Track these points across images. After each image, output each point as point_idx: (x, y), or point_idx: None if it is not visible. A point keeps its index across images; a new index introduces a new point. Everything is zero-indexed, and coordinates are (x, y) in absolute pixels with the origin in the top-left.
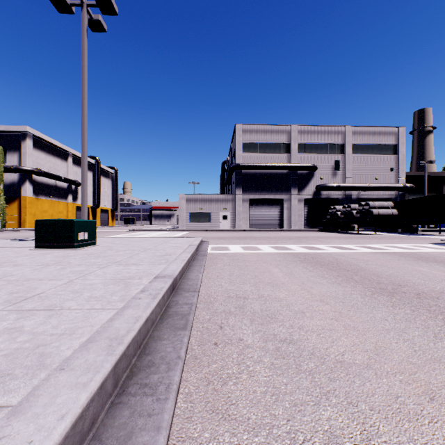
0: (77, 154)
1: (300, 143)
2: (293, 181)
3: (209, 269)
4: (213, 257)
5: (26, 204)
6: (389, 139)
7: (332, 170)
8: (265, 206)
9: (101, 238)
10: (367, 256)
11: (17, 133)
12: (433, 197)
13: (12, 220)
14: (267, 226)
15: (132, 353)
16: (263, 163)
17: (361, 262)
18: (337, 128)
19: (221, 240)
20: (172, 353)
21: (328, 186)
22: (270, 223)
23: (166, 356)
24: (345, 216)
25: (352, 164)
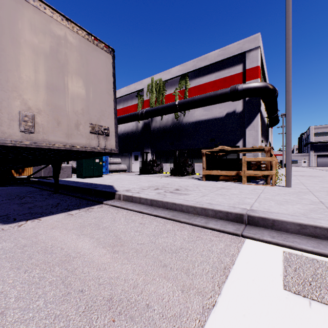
0: None
1: None
2: None
3: None
4: None
5: None
6: None
7: None
8: (325, 157)
9: None
10: None
11: None
12: None
13: None
14: (326, 165)
15: None
16: (324, 140)
17: None
18: None
19: None
20: None
21: None
22: None
23: None
24: None
25: None
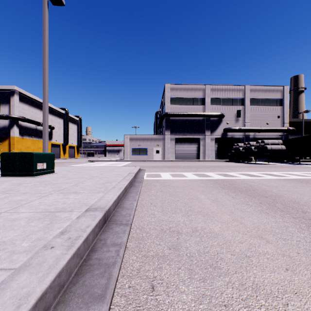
0: (52, 106)
1: (212, 98)
2: (207, 125)
3: (144, 195)
4: (147, 183)
5: (14, 142)
6: (276, 95)
7: (235, 117)
8: (186, 143)
9: (62, 167)
10: (274, 182)
11: (8, 91)
12: None
13: None
14: (188, 158)
15: None
16: (185, 112)
17: (273, 188)
18: (239, 87)
19: (154, 168)
20: None
21: (232, 129)
22: (190, 156)
23: None
24: (245, 151)
25: (250, 113)
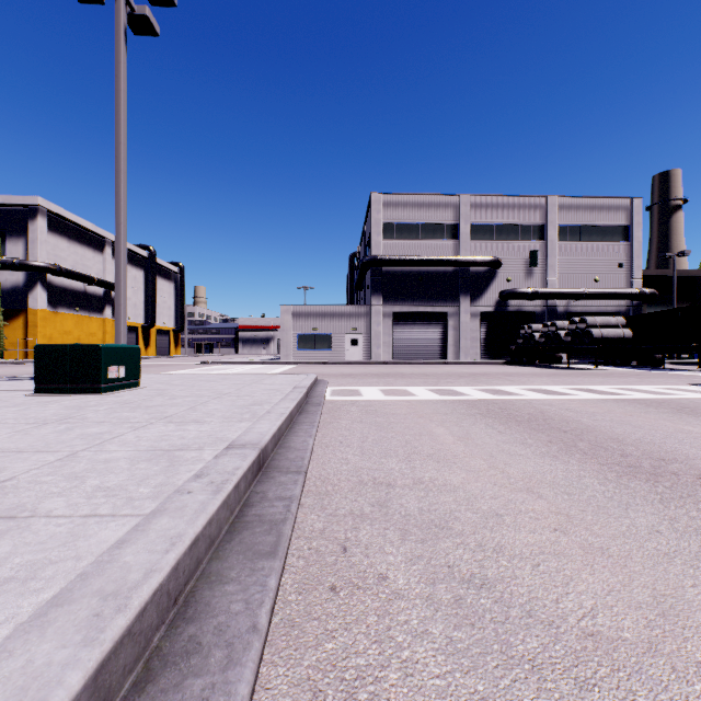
0: None
1: (474, 224)
2: (464, 285)
3: (327, 429)
4: (333, 408)
5: (36, 321)
6: (616, 217)
7: (525, 267)
8: (418, 324)
9: (151, 375)
10: (592, 405)
11: (23, 207)
12: (690, 309)
13: (14, 347)
14: (421, 356)
15: (153, 623)
16: (416, 256)
17: (585, 416)
18: (534, 199)
19: (348, 378)
20: (242, 617)
21: (519, 292)
22: (427, 351)
23: (228, 625)
24: (547, 340)
25: (558, 257)
